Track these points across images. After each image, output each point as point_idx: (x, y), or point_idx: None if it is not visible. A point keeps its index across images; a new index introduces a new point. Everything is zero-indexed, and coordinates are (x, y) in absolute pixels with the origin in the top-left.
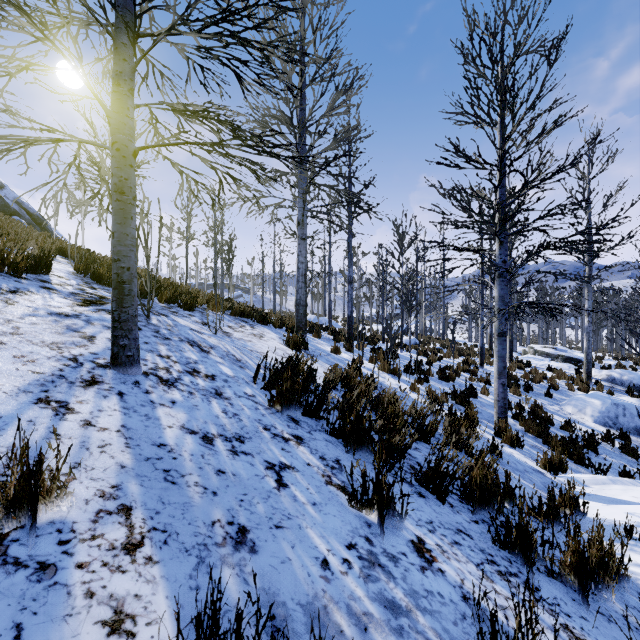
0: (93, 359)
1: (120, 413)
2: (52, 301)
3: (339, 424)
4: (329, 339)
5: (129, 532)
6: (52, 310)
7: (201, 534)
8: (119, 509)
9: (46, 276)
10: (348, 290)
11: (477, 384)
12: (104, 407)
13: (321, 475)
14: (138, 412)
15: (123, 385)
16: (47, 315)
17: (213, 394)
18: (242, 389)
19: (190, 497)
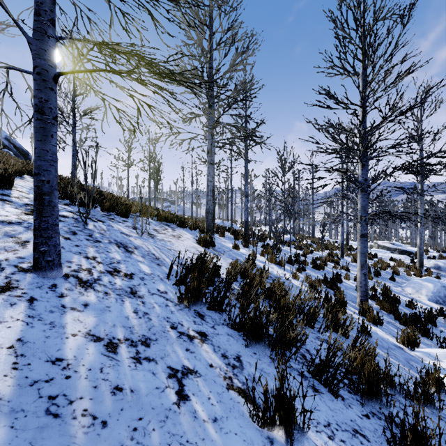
0: (17, 263)
1: (22, 323)
2: (1, 210)
3: (239, 319)
4: (231, 238)
5: None
6: None
7: None
8: None
9: (8, 191)
10: (245, 202)
11: (340, 271)
12: (6, 317)
13: (223, 378)
14: (43, 320)
15: (38, 290)
16: None
17: (128, 293)
18: (156, 286)
19: (71, 436)
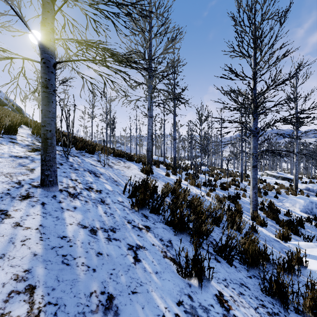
0: (30, 182)
1: (40, 216)
2: (13, 149)
3: (170, 218)
4: (164, 168)
5: (30, 308)
6: (12, 154)
7: (82, 304)
8: (26, 289)
9: (14, 136)
10: (173, 143)
11: (239, 191)
12: (31, 213)
13: (160, 251)
14: (52, 215)
15: (45, 198)
16: (8, 157)
17: (99, 202)
18: (116, 198)
19: (77, 274)
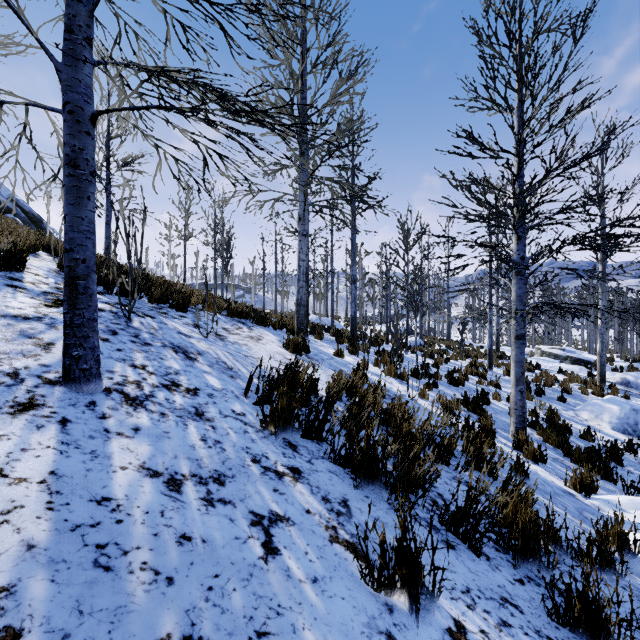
0: (41, 373)
1: (54, 452)
2: (13, 301)
3: (346, 450)
4: (332, 341)
5: None
6: (8, 312)
7: None
8: None
9: (19, 273)
10: (351, 290)
11: (487, 388)
12: (32, 444)
13: (324, 527)
14: (82, 448)
15: (71, 408)
16: None
17: (192, 414)
18: (230, 406)
19: (129, 594)
